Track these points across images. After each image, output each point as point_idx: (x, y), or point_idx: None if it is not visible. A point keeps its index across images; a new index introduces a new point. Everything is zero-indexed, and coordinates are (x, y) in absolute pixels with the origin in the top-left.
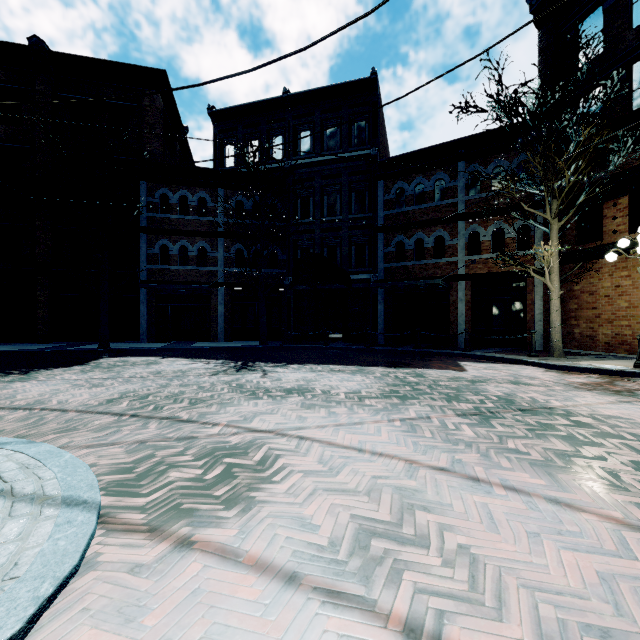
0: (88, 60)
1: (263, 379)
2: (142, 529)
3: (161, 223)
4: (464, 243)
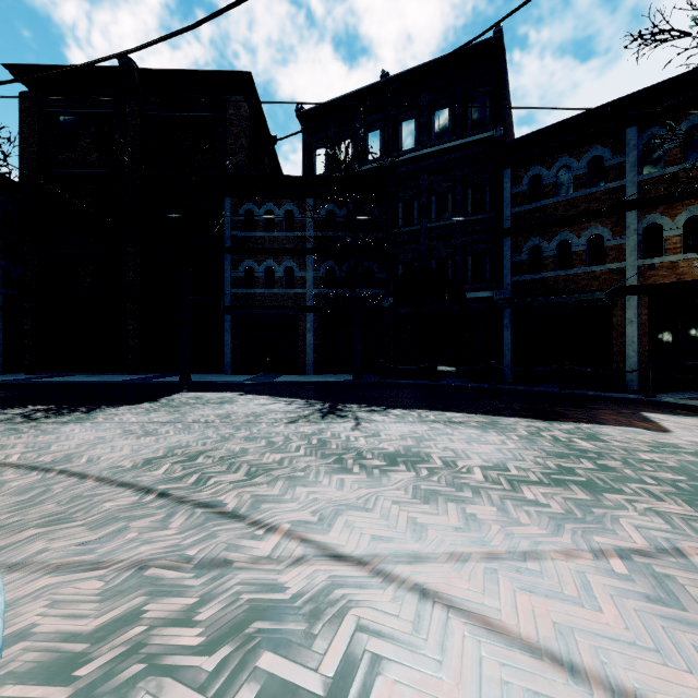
0: (174, 73)
1: (355, 433)
2: None
3: (246, 242)
4: (636, 241)
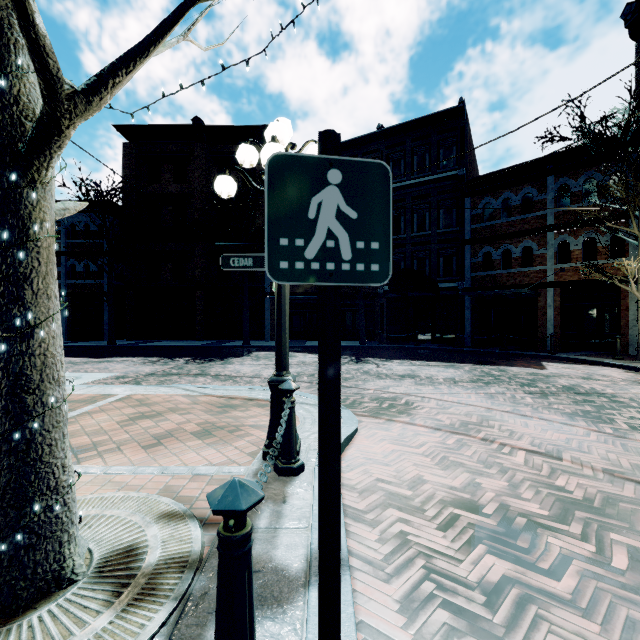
0: (229, 127)
1: (379, 369)
2: (370, 416)
3: None
4: (553, 252)
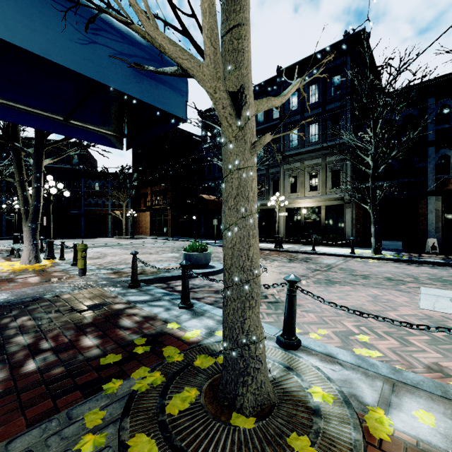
0: None
1: None
2: None
3: None
4: (111, 204)
